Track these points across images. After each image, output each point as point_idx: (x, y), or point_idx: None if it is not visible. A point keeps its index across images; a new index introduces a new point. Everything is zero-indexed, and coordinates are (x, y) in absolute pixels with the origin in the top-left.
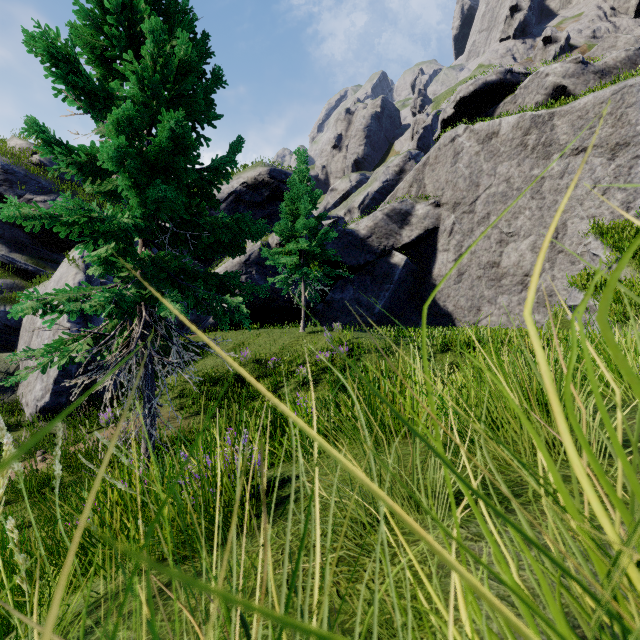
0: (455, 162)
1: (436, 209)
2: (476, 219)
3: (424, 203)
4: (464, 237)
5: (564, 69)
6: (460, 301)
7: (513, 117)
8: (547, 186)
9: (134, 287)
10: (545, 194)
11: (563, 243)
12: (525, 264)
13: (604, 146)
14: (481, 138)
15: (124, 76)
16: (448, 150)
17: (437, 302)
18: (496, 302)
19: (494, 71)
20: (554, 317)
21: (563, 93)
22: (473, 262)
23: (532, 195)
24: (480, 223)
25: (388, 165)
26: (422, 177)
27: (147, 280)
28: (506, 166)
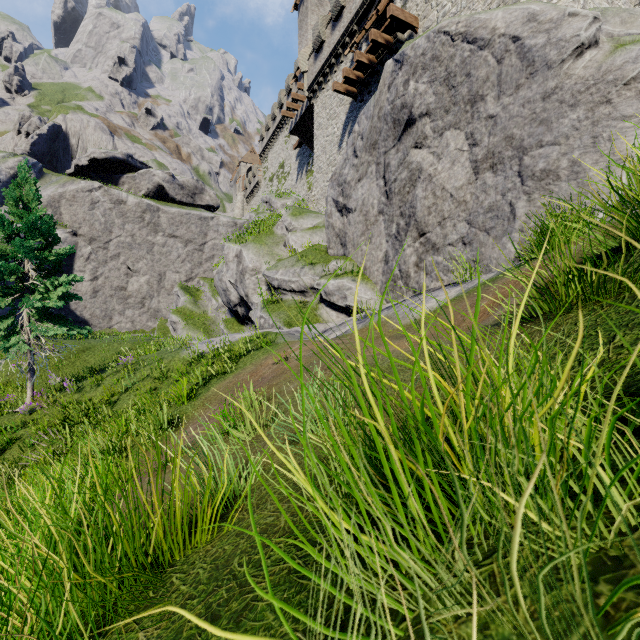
0: (93, 208)
1: (74, 237)
2: (110, 255)
3: (63, 230)
4: (100, 265)
5: (164, 176)
6: (96, 312)
7: (136, 198)
8: (156, 249)
9: (50, 324)
10: (155, 253)
11: (164, 283)
12: (144, 291)
13: (183, 238)
14: (114, 200)
15: (15, 232)
16: (86, 196)
17: (74, 311)
18: (125, 314)
19: (121, 152)
20: (161, 325)
21: (163, 190)
22: (107, 284)
23: (148, 251)
24: (113, 258)
25: (0, 164)
26: (59, 206)
27: (51, 321)
28: (132, 227)
